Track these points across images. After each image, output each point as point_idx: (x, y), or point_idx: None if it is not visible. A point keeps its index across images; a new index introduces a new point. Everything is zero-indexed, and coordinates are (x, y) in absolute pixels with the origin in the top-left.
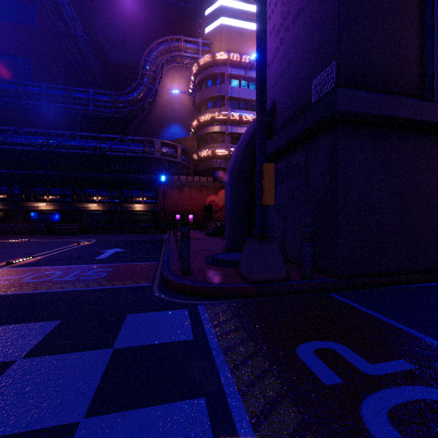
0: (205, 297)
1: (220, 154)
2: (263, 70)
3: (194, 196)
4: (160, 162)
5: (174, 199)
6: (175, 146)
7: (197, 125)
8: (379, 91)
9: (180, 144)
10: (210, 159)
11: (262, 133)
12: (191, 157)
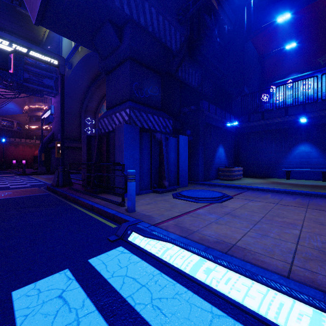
0: (29, 175)
1: (44, 128)
2: (42, 136)
3: (26, 150)
4: (0, 129)
5: (12, 151)
6: (11, 119)
7: (28, 109)
8: (70, 139)
9: (15, 118)
10: (38, 130)
11: (42, 148)
12: (24, 126)
